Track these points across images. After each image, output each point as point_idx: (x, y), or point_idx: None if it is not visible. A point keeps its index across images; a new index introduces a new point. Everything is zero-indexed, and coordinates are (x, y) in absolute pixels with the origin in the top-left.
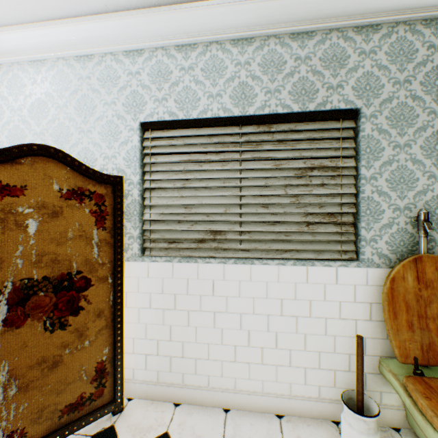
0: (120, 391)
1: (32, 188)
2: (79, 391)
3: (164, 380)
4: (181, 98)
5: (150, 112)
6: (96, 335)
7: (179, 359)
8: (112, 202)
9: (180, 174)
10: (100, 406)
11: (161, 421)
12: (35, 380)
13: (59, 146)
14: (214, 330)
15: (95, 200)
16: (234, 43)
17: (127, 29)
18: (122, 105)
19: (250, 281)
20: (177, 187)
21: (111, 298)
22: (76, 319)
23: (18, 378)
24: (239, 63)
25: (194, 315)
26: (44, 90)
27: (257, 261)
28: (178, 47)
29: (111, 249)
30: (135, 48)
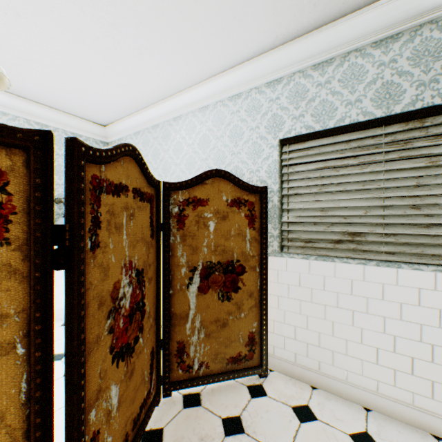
0: (265, 360)
1: (211, 200)
2: (237, 349)
3: (301, 362)
4: (316, 111)
5: (287, 129)
6: (248, 310)
7: (315, 347)
8: (259, 207)
9: (315, 180)
10: (251, 366)
11: (301, 395)
12: (213, 332)
13: (217, 167)
14: (352, 328)
15: (247, 207)
16: (375, 45)
17: (269, 65)
18: (264, 127)
19: (396, 285)
20: (313, 193)
21: (258, 284)
22: (235, 295)
23: (205, 328)
24: (382, 64)
25: (330, 310)
26: (207, 127)
27: (405, 265)
28: (314, 66)
29: (258, 245)
30: (275, 78)
